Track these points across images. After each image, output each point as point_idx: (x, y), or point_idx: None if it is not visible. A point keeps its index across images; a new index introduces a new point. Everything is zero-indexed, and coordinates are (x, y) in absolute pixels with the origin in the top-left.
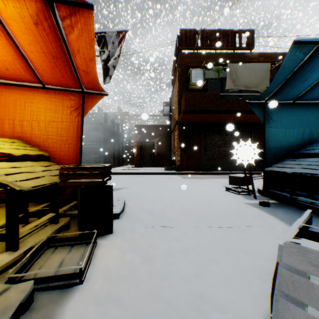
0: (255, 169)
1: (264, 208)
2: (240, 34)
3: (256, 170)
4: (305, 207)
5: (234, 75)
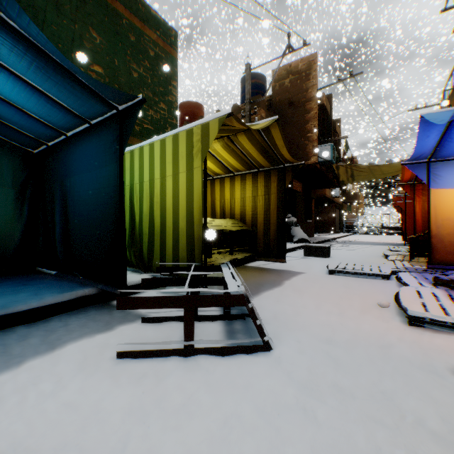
0: None
1: None
2: None
3: None
4: None
5: None
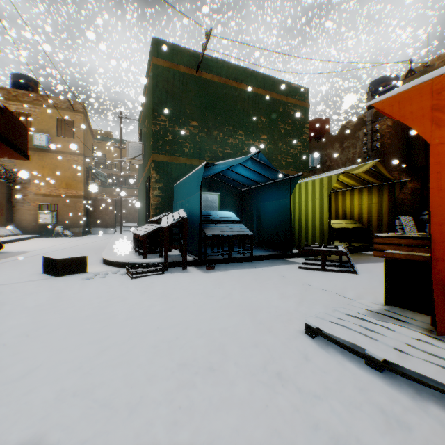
0: None
1: (221, 269)
2: None
3: None
4: (218, 260)
5: None
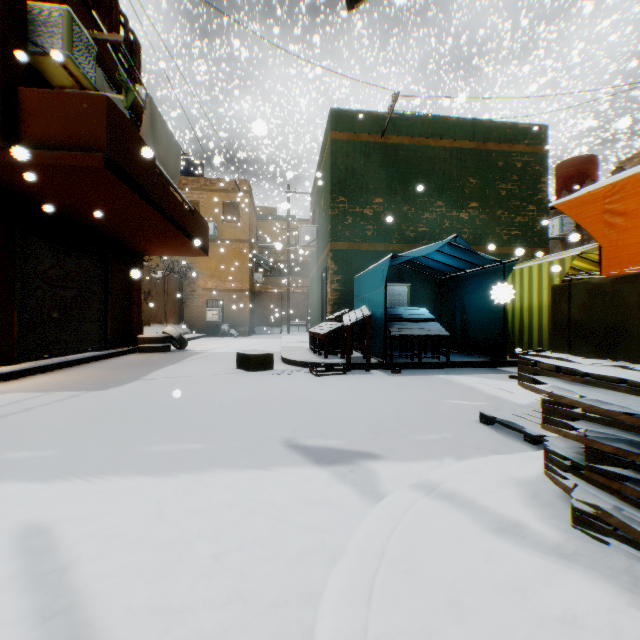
0: (114, 344)
1: (410, 374)
2: (128, 29)
3: (116, 346)
4: (406, 364)
5: (156, 130)
